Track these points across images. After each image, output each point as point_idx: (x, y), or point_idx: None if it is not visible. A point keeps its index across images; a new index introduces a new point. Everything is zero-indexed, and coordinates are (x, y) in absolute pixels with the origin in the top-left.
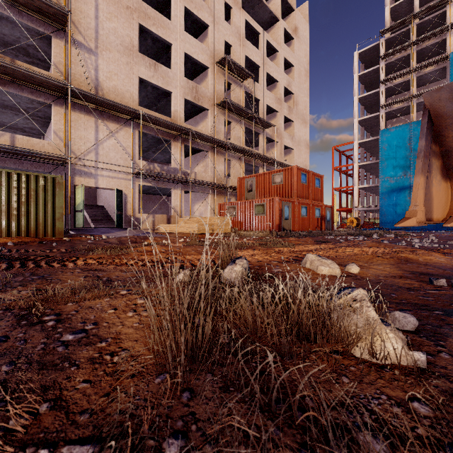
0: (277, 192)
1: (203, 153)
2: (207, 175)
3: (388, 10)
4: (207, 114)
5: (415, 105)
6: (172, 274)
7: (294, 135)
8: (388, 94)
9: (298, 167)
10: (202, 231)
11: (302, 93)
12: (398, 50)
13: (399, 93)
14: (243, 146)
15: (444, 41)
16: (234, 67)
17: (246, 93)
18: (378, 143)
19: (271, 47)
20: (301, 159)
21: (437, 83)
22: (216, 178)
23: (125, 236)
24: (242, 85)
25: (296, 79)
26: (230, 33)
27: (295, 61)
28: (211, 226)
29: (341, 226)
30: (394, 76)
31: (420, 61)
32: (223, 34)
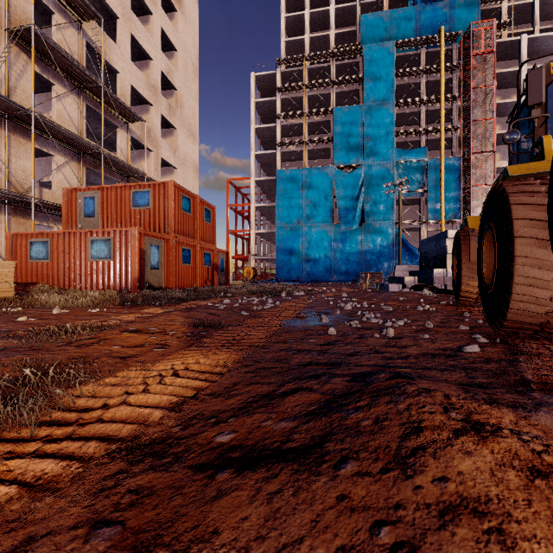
0: (141, 221)
1: None
2: None
3: (284, 43)
4: None
5: (306, 151)
6: None
7: (177, 148)
8: (284, 133)
9: (176, 184)
10: None
11: (189, 95)
12: (293, 88)
13: (293, 135)
14: (83, 137)
15: (328, 95)
16: None
17: (90, 47)
18: (274, 185)
19: (140, 1)
20: (188, 185)
21: (323, 135)
22: (11, 182)
23: None
24: (80, 29)
25: (181, 71)
26: None
27: (179, 44)
28: None
29: (237, 278)
30: (289, 115)
31: (310, 108)
32: None
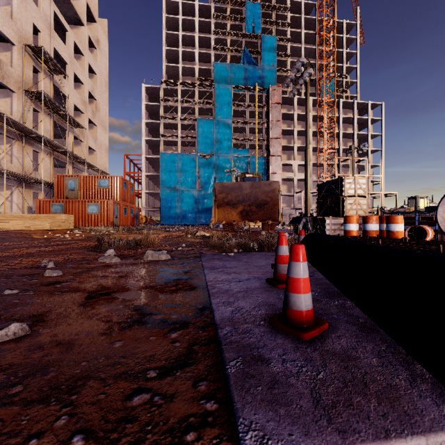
0: (104, 194)
1: (1, 137)
2: (14, 165)
3: (165, 66)
4: (8, 94)
5: (180, 142)
6: (177, 238)
7: (96, 138)
8: (165, 127)
9: (122, 177)
10: (53, 228)
11: (103, 102)
12: (172, 100)
13: (171, 129)
14: (52, 140)
15: (194, 108)
16: (47, 59)
17: (54, 85)
18: (158, 160)
19: (76, 47)
20: (103, 162)
21: (191, 131)
22: (24, 170)
23: (5, 233)
24: (51, 77)
25: (99, 87)
26: (39, 18)
27: (98, 70)
28: (59, 223)
29: None
30: (169, 117)
31: (182, 113)
32: (31, 15)
